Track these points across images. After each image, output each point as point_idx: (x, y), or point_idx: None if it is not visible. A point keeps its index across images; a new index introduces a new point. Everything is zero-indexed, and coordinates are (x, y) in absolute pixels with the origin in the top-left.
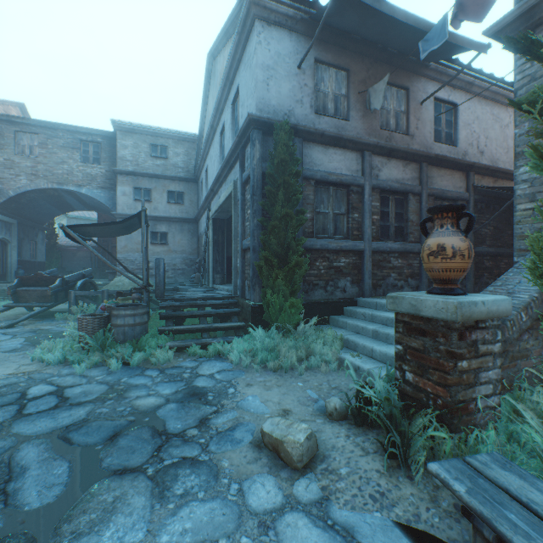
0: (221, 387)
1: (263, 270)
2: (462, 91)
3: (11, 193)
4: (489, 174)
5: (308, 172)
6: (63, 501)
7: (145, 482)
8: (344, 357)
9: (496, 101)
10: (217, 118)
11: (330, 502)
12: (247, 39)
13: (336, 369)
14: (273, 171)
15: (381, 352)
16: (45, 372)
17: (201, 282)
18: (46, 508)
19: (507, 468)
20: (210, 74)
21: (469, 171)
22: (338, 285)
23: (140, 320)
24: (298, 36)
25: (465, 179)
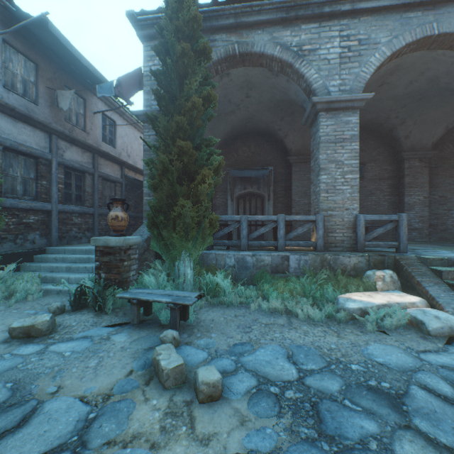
0: None
1: None
2: (119, 115)
3: None
4: (133, 170)
5: None
6: None
7: None
8: (48, 287)
9: (137, 128)
10: None
11: (72, 335)
12: None
13: (42, 296)
14: None
15: (76, 278)
16: None
17: None
18: None
19: (140, 289)
20: None
21: (123, 166)
22: (28, 238)
23: None
24: None
25: (121, 170)
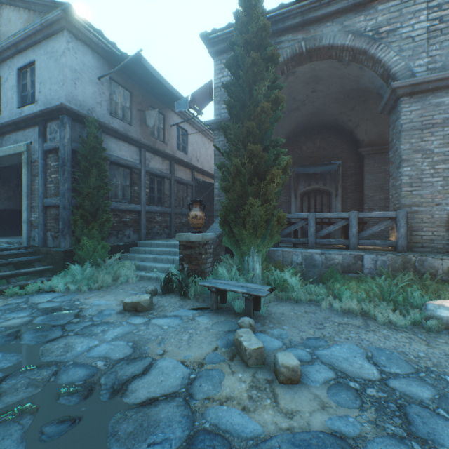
0: (67, 303)
1: (79, 223)
2: (190, 125)
3: None
4: (201, 173)
5: (106, 155)
6: (29, 357)
7: (75, 336)
8: (141, 274)
9: (204, 135)
10: None
11: (166, 313)
12: (52, 35)
13: (138, 281)
14: (85, 152)
15: (162, 267)
16: None
17: None
18: (22, 361)
19: (216, 279)
20: None
21: (193, 170)
22: (125, 233)
23: None
24: (98, 56)
25: (191, 174)
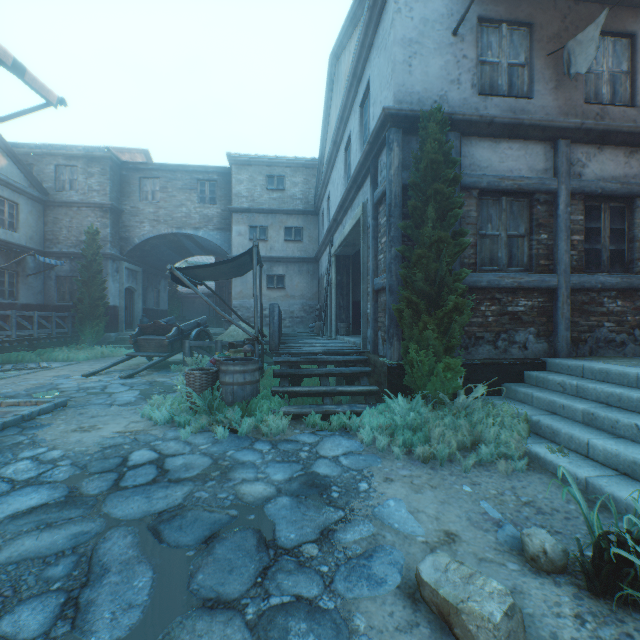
0: (348, 478)
1: (404, 317)
2: None
3: (136, 240)
4: None
5: (468, 179)
6: (135, 638)
7: (241, 632)
8: (536, 451)
9: None
10: (341, 130)
11: None
12: (380, 13)
13: (523, 469)
14: (418, 181)
15: (607, 450)
16: (150, 434)
17: (322, 333)
18: None
19: None
20: (333, 80)
21: None
22: (514, 339)
23: (250, 378)
24: None
25: None
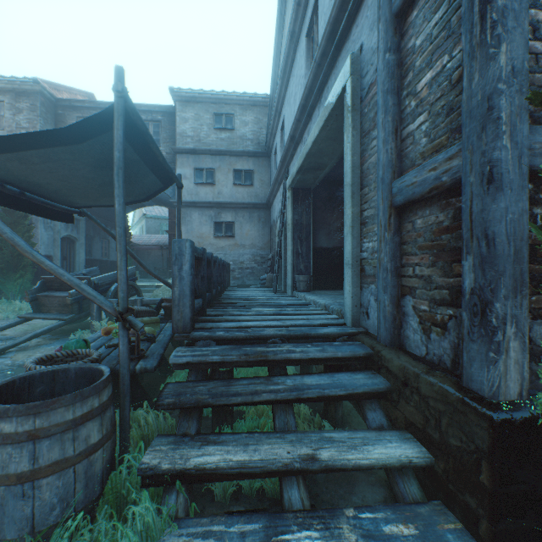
0: None
1: None
2: None
3: None
4: None
5: None
6: None
7: None
8: None
9: None
10: (302, 5)
11: None
12: None
13: None
14: None
15: None
16: None
17: (274, 287)
18: None
19: None
20: None
21: None
22: None
23: (59, 450)
24: None
25: None
